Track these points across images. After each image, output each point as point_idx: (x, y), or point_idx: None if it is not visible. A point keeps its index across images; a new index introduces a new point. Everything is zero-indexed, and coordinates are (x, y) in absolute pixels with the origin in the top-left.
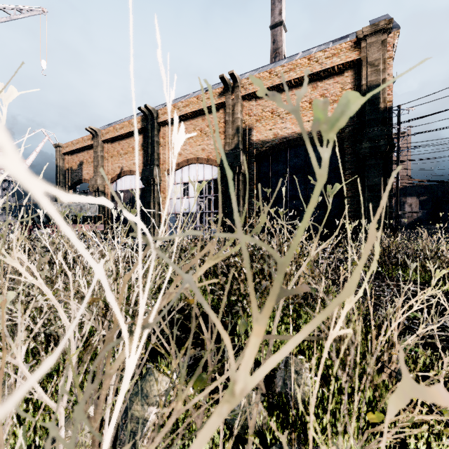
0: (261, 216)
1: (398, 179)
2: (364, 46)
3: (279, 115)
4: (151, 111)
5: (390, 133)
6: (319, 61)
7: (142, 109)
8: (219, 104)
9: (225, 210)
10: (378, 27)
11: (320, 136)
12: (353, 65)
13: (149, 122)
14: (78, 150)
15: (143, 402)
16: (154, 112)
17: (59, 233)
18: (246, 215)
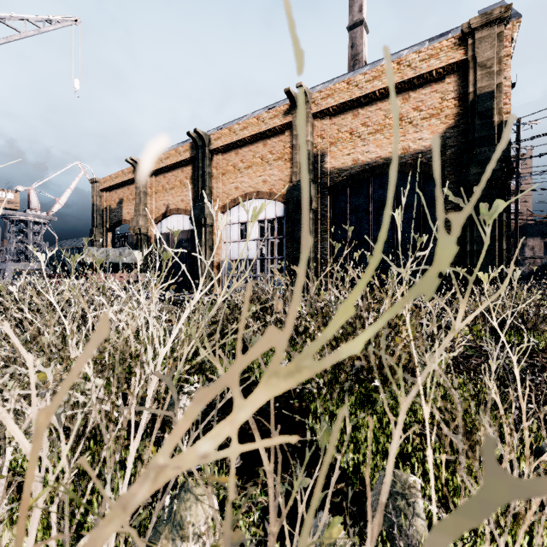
0: (438, 243)
1: (517, 215)
2: (472, 43)
3: (360, 136)
4: (202, 136)
5: (508, 154)
6: (412, 65)
7: (191, 134)
8: (285, 125)
9: (292, 255)
10: (491, 16)
11: (414, 161)
12: (458, 68)
13: (199, 150)
14: (117, 186)
15: (175, 534)
16: (206, 138)
17: (95, 284)
18: (318, 261)
